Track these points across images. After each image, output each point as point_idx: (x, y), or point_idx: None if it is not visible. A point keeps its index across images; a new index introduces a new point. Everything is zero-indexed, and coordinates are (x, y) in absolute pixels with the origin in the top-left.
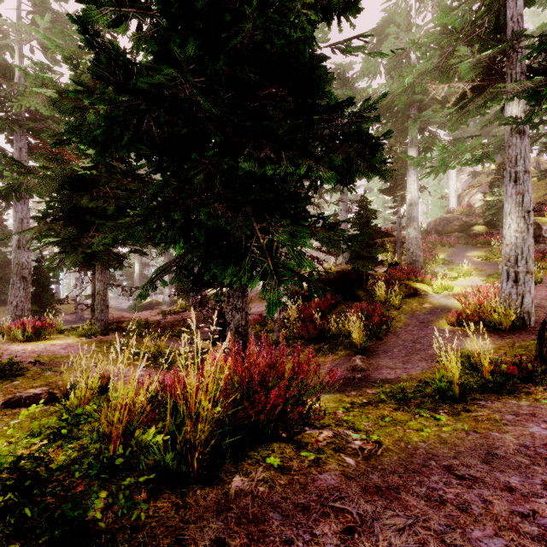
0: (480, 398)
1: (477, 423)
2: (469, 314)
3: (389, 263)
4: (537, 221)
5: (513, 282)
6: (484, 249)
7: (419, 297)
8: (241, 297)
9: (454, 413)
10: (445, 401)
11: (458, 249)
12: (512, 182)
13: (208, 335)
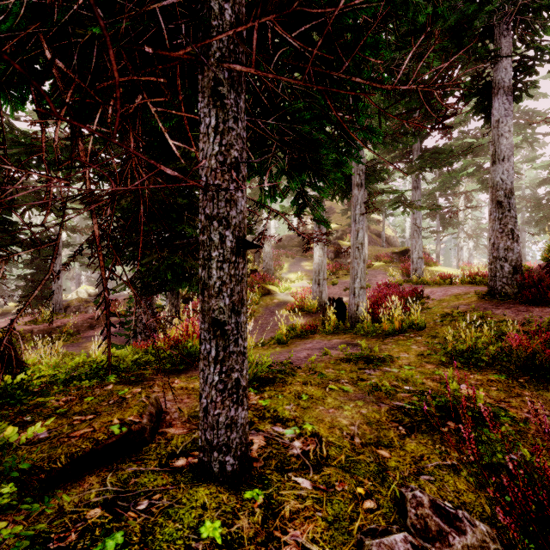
0: (294, 341)
1: (290, 347)
2: (297, 305)
3: (251, 270)
4: (339, 243)
5: (317, 285)
6: (311, 261)
7: (271, 295)
8: (177, 298)
9: (282, 347)
10: (280, 344)
11: (297, 260)
12: (317, 228)
13: (94, 338)
